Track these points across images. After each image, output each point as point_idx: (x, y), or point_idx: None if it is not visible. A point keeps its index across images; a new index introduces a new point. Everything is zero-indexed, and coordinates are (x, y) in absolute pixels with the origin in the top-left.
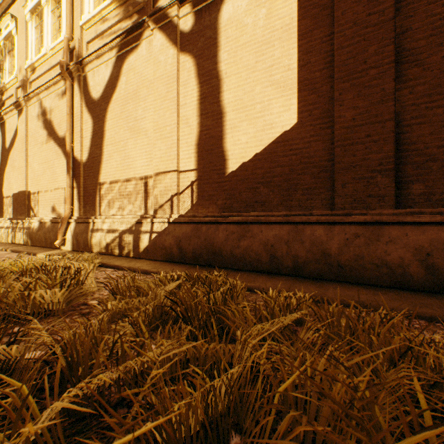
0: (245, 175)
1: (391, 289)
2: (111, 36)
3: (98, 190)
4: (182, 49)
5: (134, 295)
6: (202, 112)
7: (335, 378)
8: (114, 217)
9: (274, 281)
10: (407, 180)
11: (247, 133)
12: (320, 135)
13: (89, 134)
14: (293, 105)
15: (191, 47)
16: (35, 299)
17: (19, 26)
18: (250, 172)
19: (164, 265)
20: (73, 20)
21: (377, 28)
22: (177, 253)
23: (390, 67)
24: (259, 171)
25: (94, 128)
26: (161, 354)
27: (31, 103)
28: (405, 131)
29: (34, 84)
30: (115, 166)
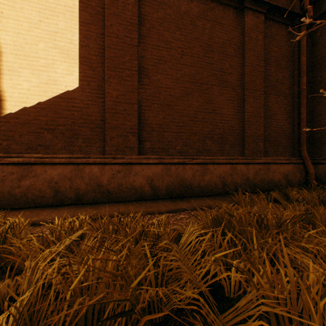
0: (28, 119)
1: (137, 201)
2: None
3: None
4: None
5: None
6: None
7: (108, 259)
8: None
9: (59, 211)
10: (144, 140)
11: (29, 81)
12: (96, 101)
13: None
14: (75, 72)
15: None
16: None
17: None
18: (33, 117)
19: None
20: None
21: (130, 47)
22: None
23: (136, 73)
24: (44, 118)
25: None
26: None
27: None
28: (143, 112)
29: None
30: None
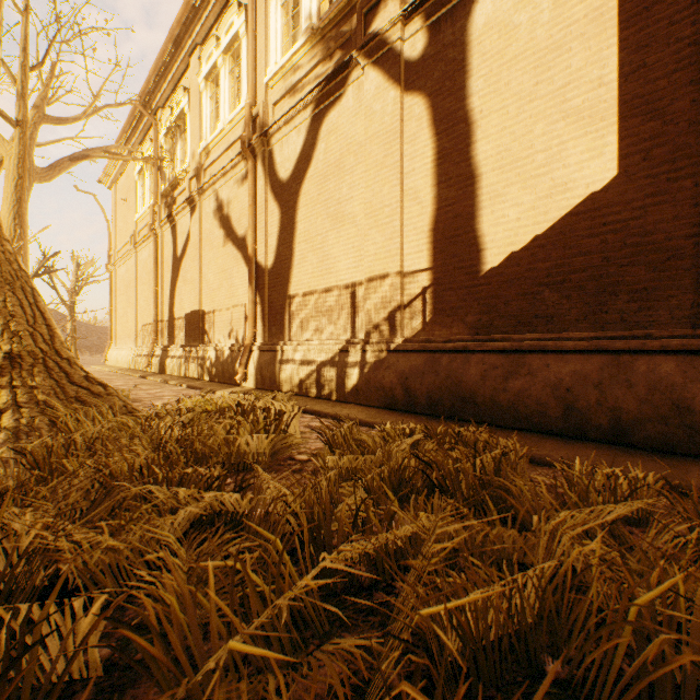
0: (516, 272)
1: None
2: (305, 89)
3: (287, 306)
4: (407, 88)
5: (357, 451)
6: (440, 178)
7: None
8: (309, 343)
9: (574, 449)
10: None
11: (518, 204)
12: (668, 193)
13: (276, 230)
14: (608, 146)
15: (423, 81)
16: (239, 446)
17: (192, 99)
18: (523, 267)
19: (383, 413)
20: (255, 78)
21: None
22: (402, 397)
23: None
24: (542, 265)
25: (281, 221)
26: (431, 529)
27: (205, 196)
28: None
29: (209, 172)
30: (310, 272)
